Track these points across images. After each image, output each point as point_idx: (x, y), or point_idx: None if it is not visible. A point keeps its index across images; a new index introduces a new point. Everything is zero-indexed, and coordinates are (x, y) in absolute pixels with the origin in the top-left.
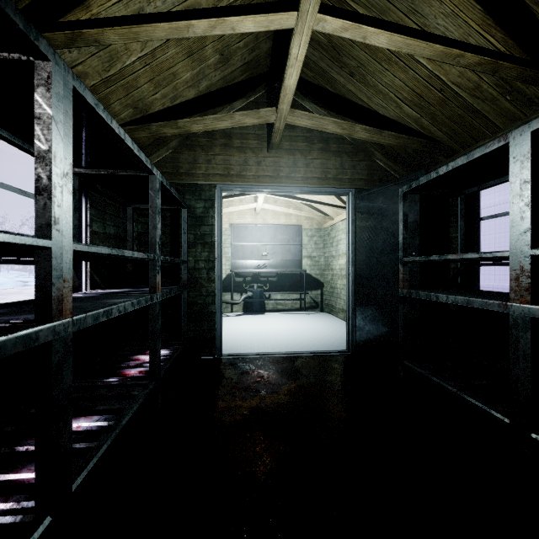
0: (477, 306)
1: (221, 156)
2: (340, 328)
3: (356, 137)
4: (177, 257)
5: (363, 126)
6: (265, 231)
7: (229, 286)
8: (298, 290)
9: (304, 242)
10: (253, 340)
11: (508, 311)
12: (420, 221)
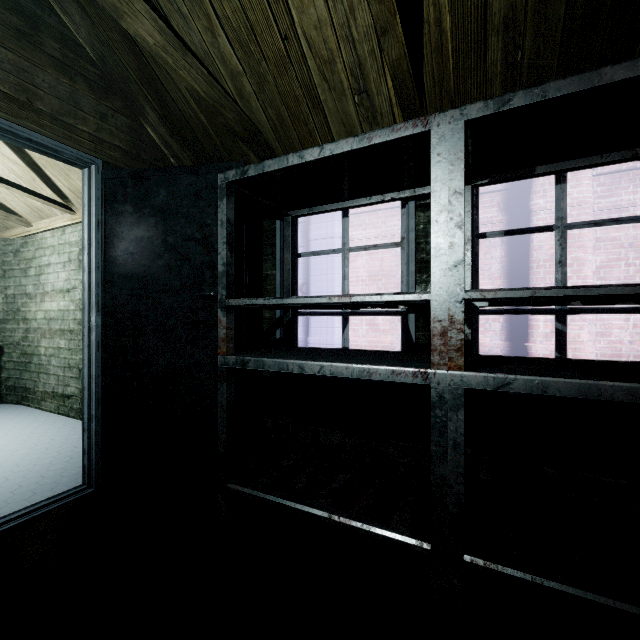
0: (378, 378)
1: None
2: (53, 433)
3: (131, 30)
4: None
5: (151, 11)
6: None
7: None
8: None
9: None
10: None
11: (429, 382)
12: (237, 243)
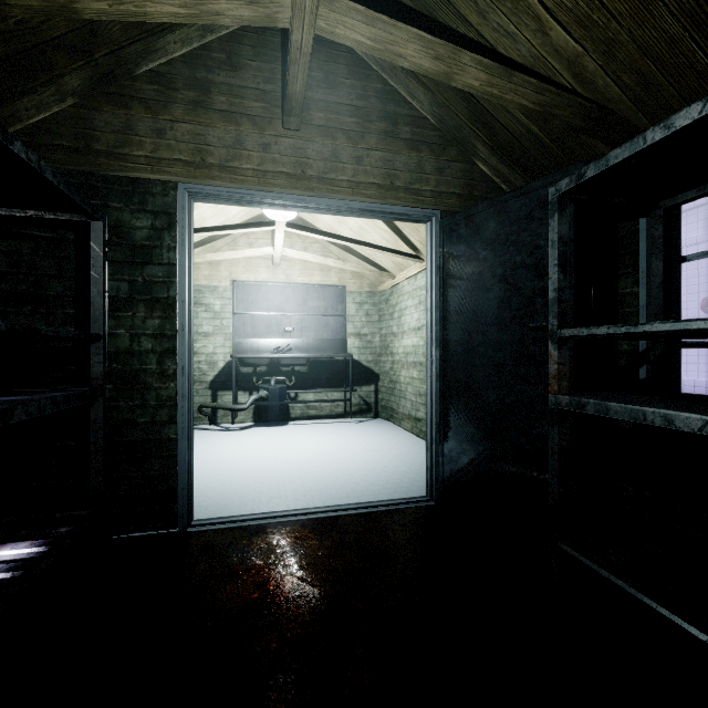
0: None
1: (186, 124)
2: (408, 448)
3: (460, 85)
4: (89, 327)
5: (476, 56)
6: (290, 293)
7: (230, 381)
8: (341, 385)
9: (350, 312)
10: (260, 481)
11: None
12: (576, 261)
